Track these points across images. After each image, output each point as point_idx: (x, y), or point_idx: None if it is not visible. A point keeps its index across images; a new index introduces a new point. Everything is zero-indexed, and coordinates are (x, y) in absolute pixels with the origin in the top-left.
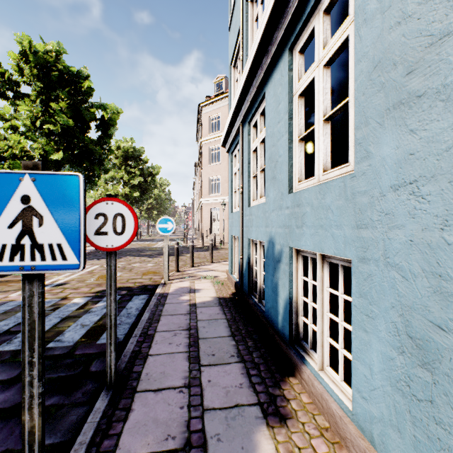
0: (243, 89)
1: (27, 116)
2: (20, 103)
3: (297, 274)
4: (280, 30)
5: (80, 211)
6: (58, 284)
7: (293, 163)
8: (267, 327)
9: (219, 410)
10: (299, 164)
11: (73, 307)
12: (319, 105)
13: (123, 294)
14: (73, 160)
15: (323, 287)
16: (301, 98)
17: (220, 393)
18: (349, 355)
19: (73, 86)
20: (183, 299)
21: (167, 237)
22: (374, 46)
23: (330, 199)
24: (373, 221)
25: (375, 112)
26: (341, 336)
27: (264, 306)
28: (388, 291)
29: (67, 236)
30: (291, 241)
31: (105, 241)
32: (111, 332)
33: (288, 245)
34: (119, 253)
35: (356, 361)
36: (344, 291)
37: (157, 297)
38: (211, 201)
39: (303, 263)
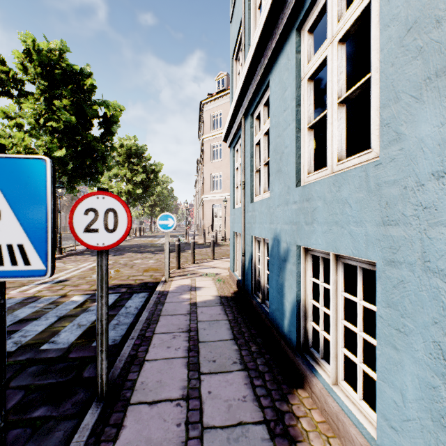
0: (246, 79)
1: (31, 114)
2: (23, 101)
3: (306, 275)
4: (287, 8)
5: (46, 203)
6: (59, 280)
7: (301, 153)
8: (272, 330)
9: (220, 429)
10: (308, 154)
11: (71, 305)
12: (333, 86)
13: (123, 291)
14: (76, 157)
15: (337, 290)
16: (311, 82)
17: (221, 407)
18: (370, 372)
19: (76, 84)
20: (184, 297)
21: (167, 234)
22: (407, 4)
23: (348, 192)
24: (406, 216)
25: (409, 85)
26: (360, 348)
27: (268, 307)
28: (428, 303)
29: (31, 235)
30: (300, 238)
31: (96, 238)
32: (102, 338)
33: (295, 244)
34: (122, 249)
35: (382, 382)
36: (351, 290)
37: (157, 296)
38: (213, 197)
39: (312, 263)
